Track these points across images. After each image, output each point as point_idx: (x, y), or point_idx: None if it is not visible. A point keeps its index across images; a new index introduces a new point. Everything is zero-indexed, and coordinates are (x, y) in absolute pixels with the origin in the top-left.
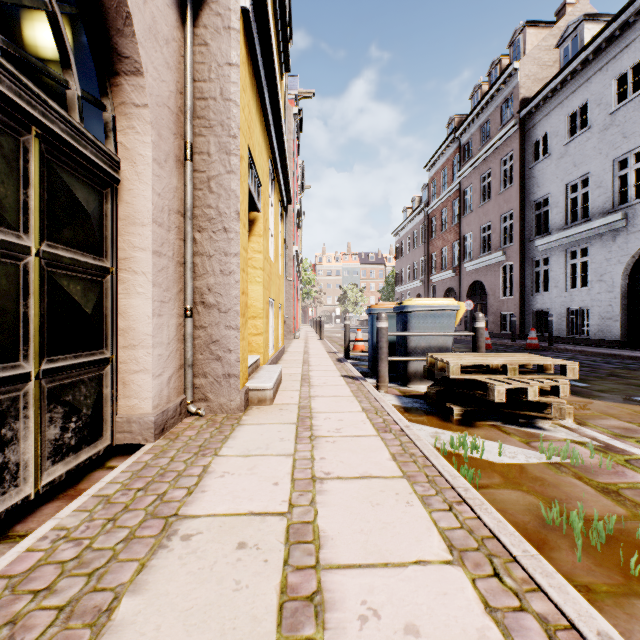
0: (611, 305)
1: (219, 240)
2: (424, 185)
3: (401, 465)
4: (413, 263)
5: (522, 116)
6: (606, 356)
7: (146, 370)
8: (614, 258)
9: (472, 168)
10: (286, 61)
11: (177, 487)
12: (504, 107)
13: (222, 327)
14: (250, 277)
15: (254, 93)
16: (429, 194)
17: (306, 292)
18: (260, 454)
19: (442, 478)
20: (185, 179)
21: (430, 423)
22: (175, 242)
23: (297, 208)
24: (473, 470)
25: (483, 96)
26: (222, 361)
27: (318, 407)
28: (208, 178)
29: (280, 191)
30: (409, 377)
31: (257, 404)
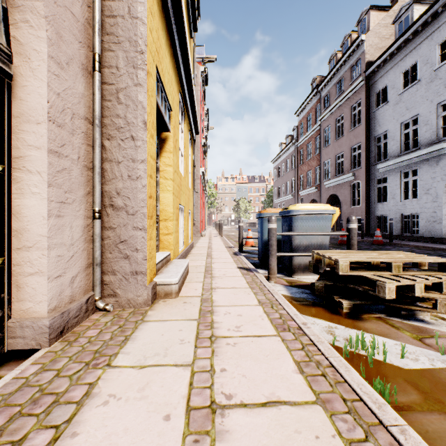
0: (435, 211)
1: (127, 147)
2: (294, 127)
3: (310, 381)
4: (286, 182)
5: (367, 74)
6: (436, 250)
7: (41, 272)
8: (438, 177)
9: (330, 113)
10: (194, 22)
11: (44, 426)
12: (353, 69)
13: (130, 228)
14: (162, 186)
15: (163, 26)
16: (298, 133)
17: (210, 203)
18: (156, 364)
19: (363, 404)
20: (93, 89)
21: (321, 315)
22: (81, 146)
23: (203, 141)
24: (389, 385)
25: (338, 61)
26: (130, 259)
27: (218, 300)
28: (117, 90)
29: (189, 122)
30: (294, 269)
31: (164, 297)
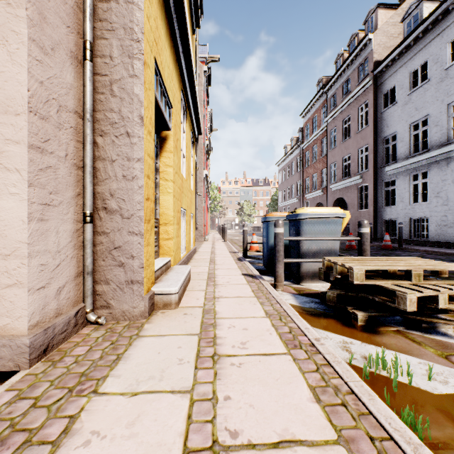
0: (446, 215)
1: (122, 145)
2: (300, 128)
3: (329, 413)
4: (292, 185)
5: (375, 74)
6: (447, 255)
7: (20, 284)
8: (448, 179)
9: (336, 114)
10: (196, 18)
11: None
12: (361, 68)
13: (125, 233)
14: (162, 188)
15: (163, 16)
16: (303, 135)
17: (214, 206)
18: (150, 390)
19: (394, 445)
20: (84, 79)
21: (334, 328)
22: (69, 142)
23: (207, 143)
24: (421, 417)
25: (345, 60)
26: (125, 267)
27: (222, 311)
28: (110, 82)
29: (191, 122)
30: (302, 276)
31: (162, 308)
